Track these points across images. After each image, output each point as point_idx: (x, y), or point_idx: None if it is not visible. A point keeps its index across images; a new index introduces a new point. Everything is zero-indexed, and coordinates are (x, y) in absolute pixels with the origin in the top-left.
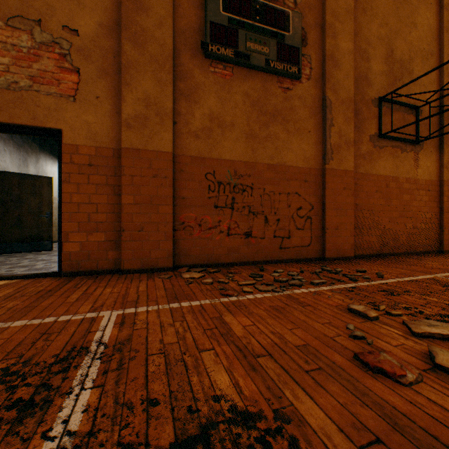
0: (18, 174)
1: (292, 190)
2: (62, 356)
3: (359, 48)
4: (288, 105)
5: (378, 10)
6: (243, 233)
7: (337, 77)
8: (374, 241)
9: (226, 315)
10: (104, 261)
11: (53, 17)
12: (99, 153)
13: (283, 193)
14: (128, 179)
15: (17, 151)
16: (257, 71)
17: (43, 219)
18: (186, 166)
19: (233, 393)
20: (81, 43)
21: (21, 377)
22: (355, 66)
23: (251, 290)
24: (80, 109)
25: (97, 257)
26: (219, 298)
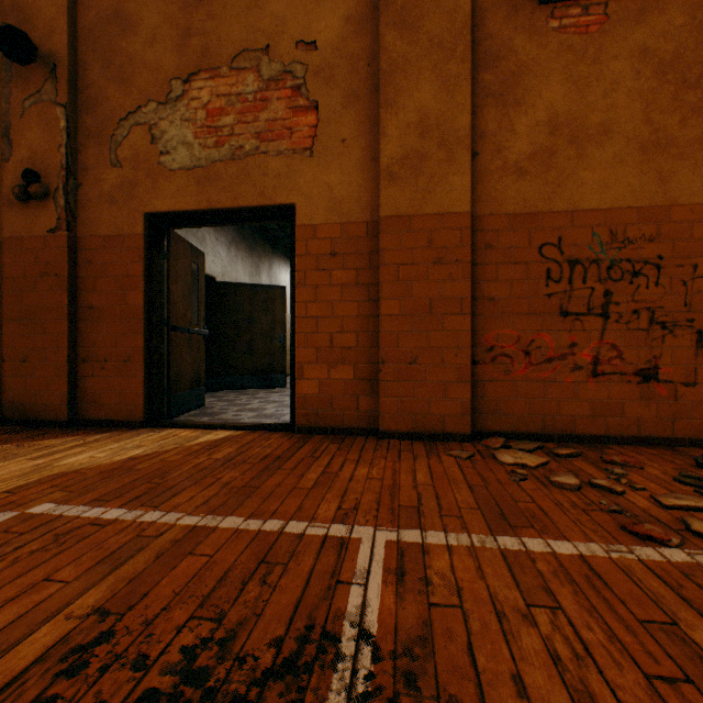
0: (249, 285)
1: None
2: (287, 651)
3: None
4: None
5: None
6: (634, 371)
7: None
8: None
9: (693, 624)
10: (352, 413)
11: (284, 35)
12: (345, 234)
13: None
14: (389, 272)
15: (249, 256)
16: None
17: (275, 345)
18: (496, 236)
19: None
20: (320, 60)
21: (208, 699)
22: None
23: None
24: (318, 166)
25: (343, 405)
26: (626, 543)
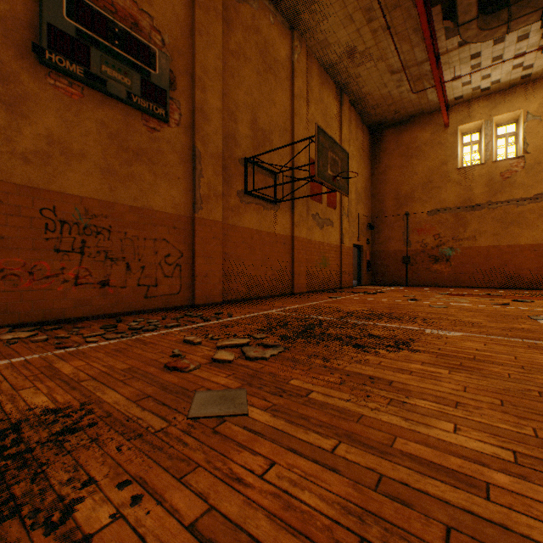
0: None
1: (160, 236)
2: None
3: (228, 109)
4: (156, 147)
5: (245, 79)
6: (99, 282)
7: (207, 131)
8: (242, 287)
9: (59, 362)
10: None
11: None
12: None
13: (150, 238)
14: None
15: None
16: (117, 100)
17: None
18: (7, 196)
19: (50, 404)
20: None
21: None
22: (225, 125)
23: (97, 340)
24: None
25: None
26: (54, 351)
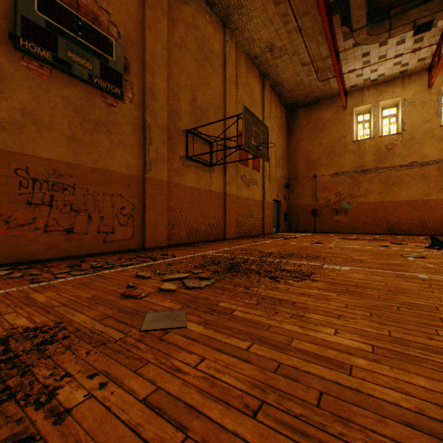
0: None
1: (116, 192)
2: None
3: (173, 90)
4: (113, 119)
5: (186, 66)
6: (65, 229)
7: (155, 107)
8: (184, 234)
9: (34, 294)
10: None
11: None
12: None
13: (108, 194)
14: None
15: None
16: (80, 80)
17: None
18: None
19: (30, 324)
20: None
21: None
22: (170, 102)
23: (65, 276)
24: None
25: None
26: (29, 285)
